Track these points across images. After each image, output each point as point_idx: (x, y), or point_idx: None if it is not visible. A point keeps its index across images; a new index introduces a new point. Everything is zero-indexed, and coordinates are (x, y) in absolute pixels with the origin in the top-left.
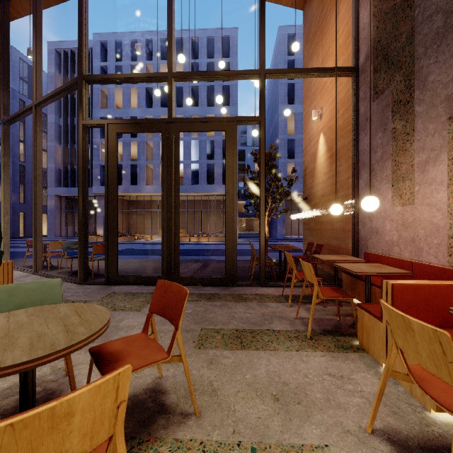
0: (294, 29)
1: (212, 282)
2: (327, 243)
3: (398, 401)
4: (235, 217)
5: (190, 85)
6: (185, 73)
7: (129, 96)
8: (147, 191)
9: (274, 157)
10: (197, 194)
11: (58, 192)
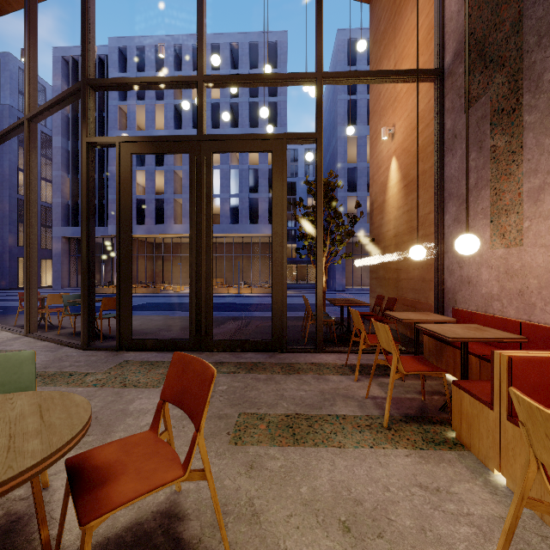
0: (356, 33)
1: (255, 346)
2: (401, 296)
3: (525, 532)
4: (284, 263)
5: (228, 102)
6: (220, 77)
7: (154, 115)
8: (176, 231)
9: (333, 187)
10: (238, 235)
11: (66, 233)
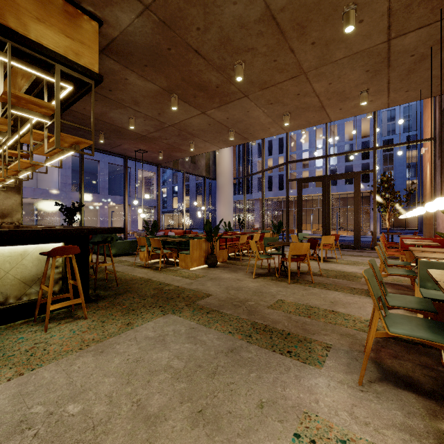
0: None
1: (347, 247)
2: (429, 232)
3: None
4: (359, 218)
5: None
6: (333, 155)
7: None
8: (291, 194)
9: (389, 181)
10: (335, 193)
11: None
